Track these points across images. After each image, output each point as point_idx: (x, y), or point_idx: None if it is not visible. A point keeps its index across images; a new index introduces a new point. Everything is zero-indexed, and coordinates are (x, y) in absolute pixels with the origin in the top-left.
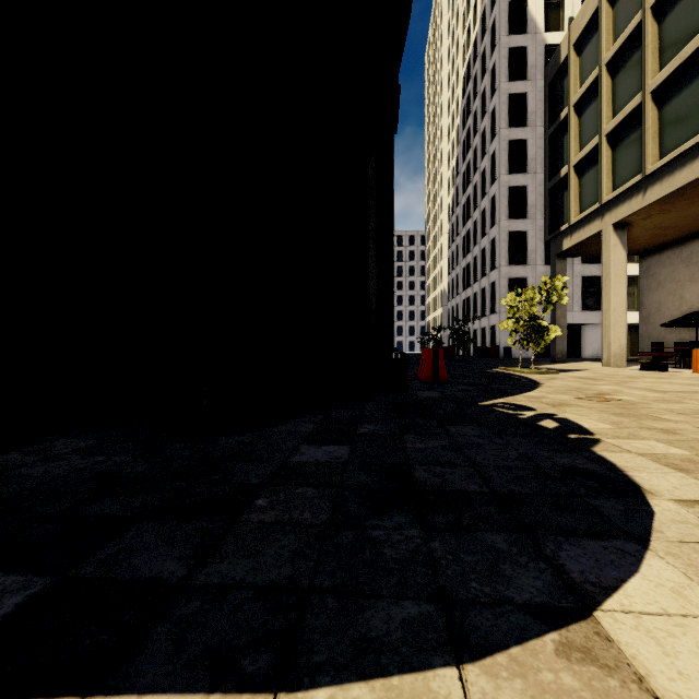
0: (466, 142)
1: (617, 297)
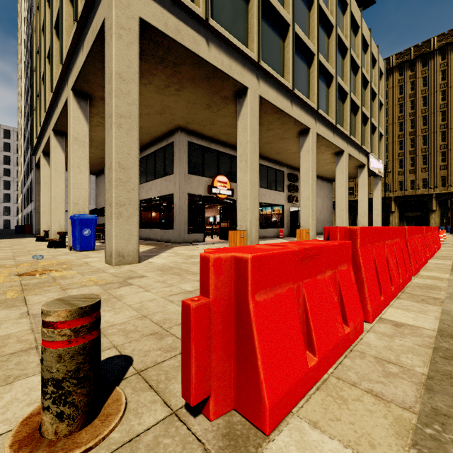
0: (27, 69)
1: (46, 197)
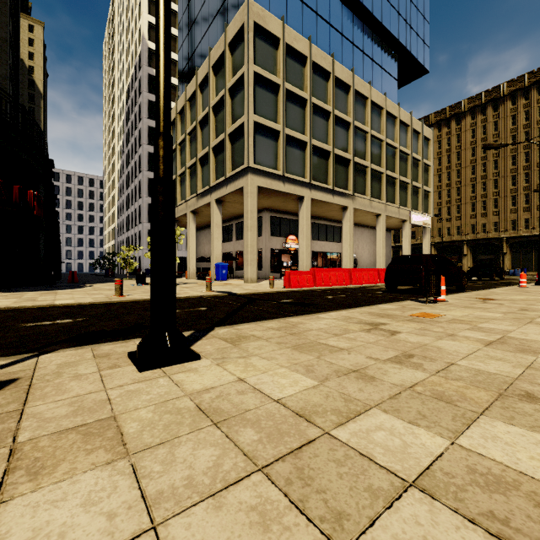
0: (128, 136)
1: None
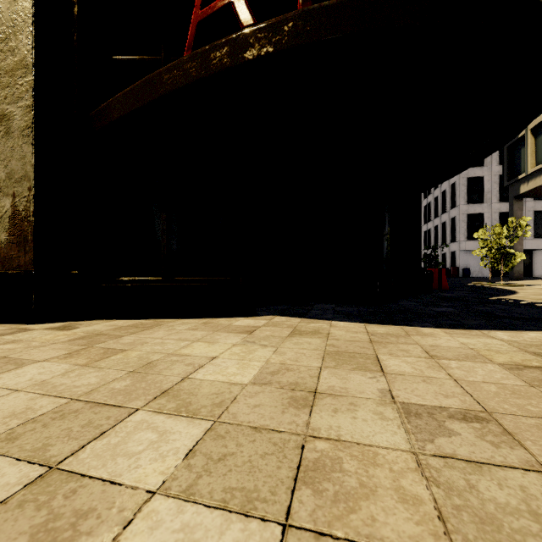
0: None
1: None
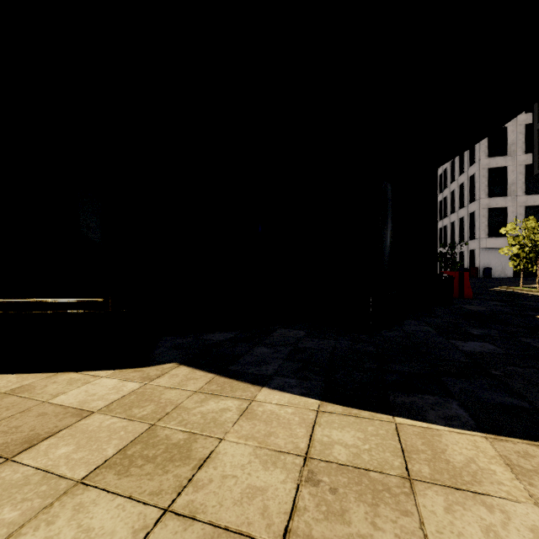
0: None
1: None
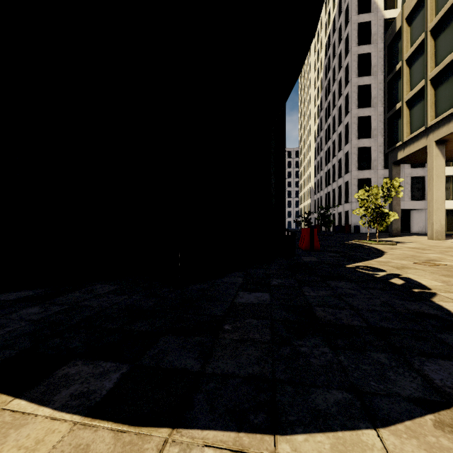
0: (327, 88)
1: (438, 191)
